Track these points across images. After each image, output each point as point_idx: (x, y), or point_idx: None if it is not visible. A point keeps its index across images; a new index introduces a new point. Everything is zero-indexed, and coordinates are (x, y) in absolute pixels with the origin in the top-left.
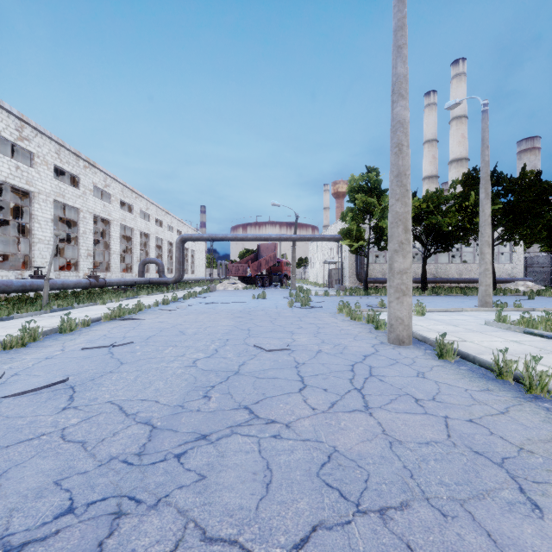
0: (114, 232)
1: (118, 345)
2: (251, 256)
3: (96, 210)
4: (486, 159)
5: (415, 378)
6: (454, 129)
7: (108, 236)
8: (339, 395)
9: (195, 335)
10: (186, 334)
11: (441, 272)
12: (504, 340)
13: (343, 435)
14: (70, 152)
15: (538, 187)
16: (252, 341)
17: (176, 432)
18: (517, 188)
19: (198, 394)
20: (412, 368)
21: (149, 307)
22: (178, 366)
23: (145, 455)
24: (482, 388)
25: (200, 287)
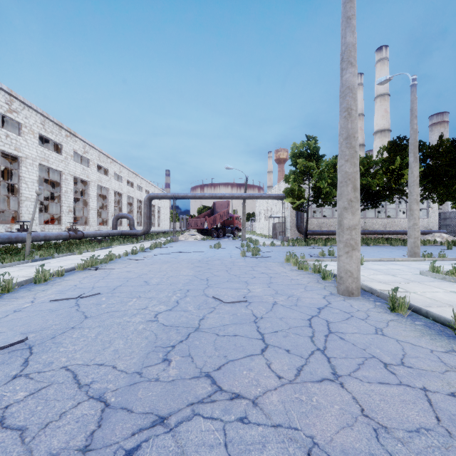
0: (92, 191)
1: (85, 296)
2: (208, 212)
3: (76, 173)
4: (414, 127)
5: (375, 335)
6: (378, 105)
7: (86, 195)
8: (303, 358)
9: (158, 285)
10: (150, 284)
11: (368, 225)
12: (444, 290)
13: (319, 419)
14: (53, 123)
15: (454, 153)
16: (210, 291)
17: (130, 413)
18: (435, 154)
19: (158, 357)
20: (369, 323)
21: (119, 257)
22: (140, 320)
23: (90, 452)
24: (447, 349)
25: (165, 238)
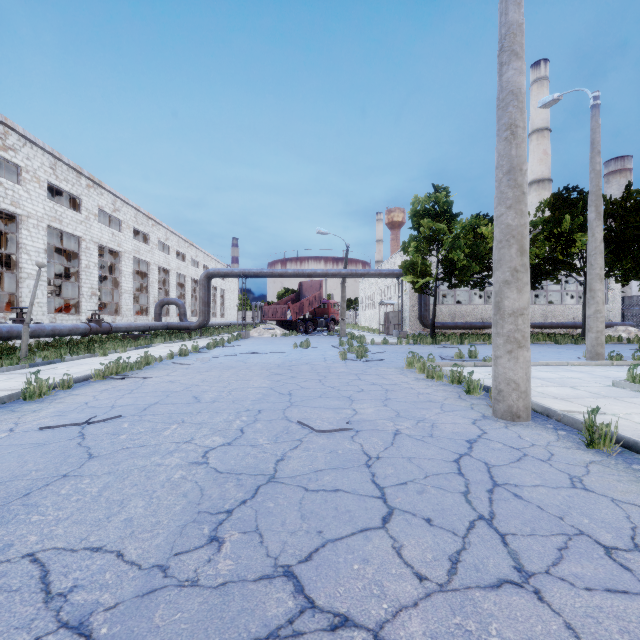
0: (125, 266)
1: (97, 421)
2: (291, 296)
3: (102, 240)
4: (596, 168)
5: (572, 490)
6: (534, 144)
7: (117, 272)
8: (458, 536)
9: (214, 402)
10: (202, 401)
11: None
12: None
13: None
14: (69, 167)
15: None
16: (295, 413)
17: None
18: (620, 211)
19: (201, 533)
20: (556, 468)
21: (161, 360)
22: (179, 462)
23: None
24: None
25: (230, 333)
